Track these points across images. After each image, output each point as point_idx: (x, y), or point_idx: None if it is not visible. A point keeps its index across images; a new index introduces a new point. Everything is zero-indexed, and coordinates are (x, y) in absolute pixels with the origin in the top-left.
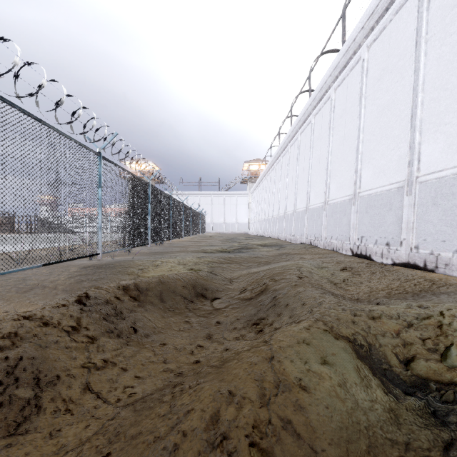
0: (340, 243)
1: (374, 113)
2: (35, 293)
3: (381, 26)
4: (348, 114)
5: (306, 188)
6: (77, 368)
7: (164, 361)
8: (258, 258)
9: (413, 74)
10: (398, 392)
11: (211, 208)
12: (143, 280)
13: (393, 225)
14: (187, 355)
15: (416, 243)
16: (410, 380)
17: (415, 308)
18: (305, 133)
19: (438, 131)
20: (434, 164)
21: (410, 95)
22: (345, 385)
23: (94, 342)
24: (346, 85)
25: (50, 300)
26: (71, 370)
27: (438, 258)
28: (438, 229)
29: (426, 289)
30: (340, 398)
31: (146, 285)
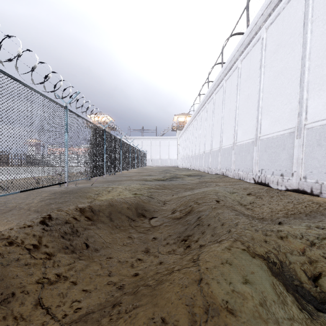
0: (245, 174)
1: (271, 77)
2: (12, 213)
3: (276, 12)
4: (251, 79)
5: (220, 134)
6: (32, 284)
7: (109, 274)
8: (184, 185)
9: (301, 47)
10: (310, 308)
11: (151, 148)
12: (97, 203)
13: (286, 160)
14: (128, 268)
15: (304, 175)
16: (320, 297)
17: (314, 228)
18: (219, 94)
19: (321, 90)
20: (318, 115)
21: (299, 63)
22: (265, 304)
23: (51, 258)
24: (249, 57)
25: (23, 219)
26: (26, 286)
27: (322, 186)
28: (322, 164)
29: (315, 210)
30: (262, 318)
31: (99, 207)
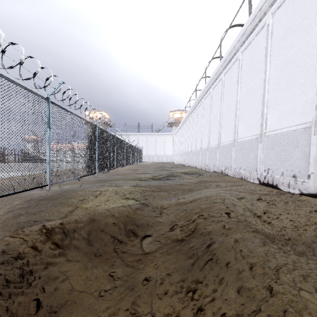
0: (248, 173)
1: (279, 66)
2: None
3: None
4: (254, 70)
5: (218, 130)
6: None
7: None
8: (182, 185)
9: None
10: None
11: (146, 145)
12: (72, 219)
13: (299, 160)
14: None
15: None
16: None
17: None
18: (217, 88)
19: None
20: None
21: None
22: None
23: None
24: (252, 47)
25: None
26: None
27: None
28: None
29: None
30: None
31: (74, 226)
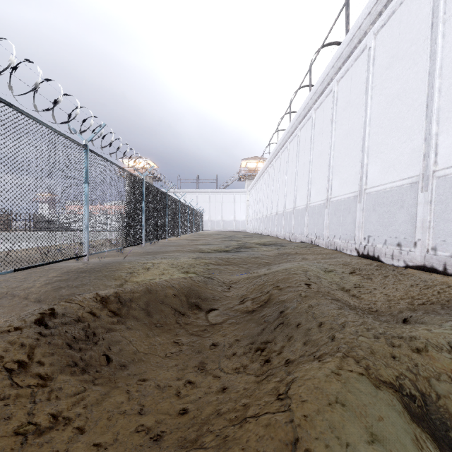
0: (345, 243)
1: (382, 103)
2: (0, 304)
3: (390, 10)
4: (353, 107)
5: (306, 185)
6: (6, 438)
7: (140, 411)
8: (257, 258)
9: (428, 59)
10: None
11: (209, 206)
12: (127, 289)
13: (405, 224)
14: (172, 398)
15: (434, 244)
16: None
17: None
18: (306, 129)
19: None
20: None
21: (426, 81)
22: None
23: (47, 384)
24: (350, 76)
25: (16, 313)
26: None
27: None
28: None
29: None
30: None
31: (130, 295)
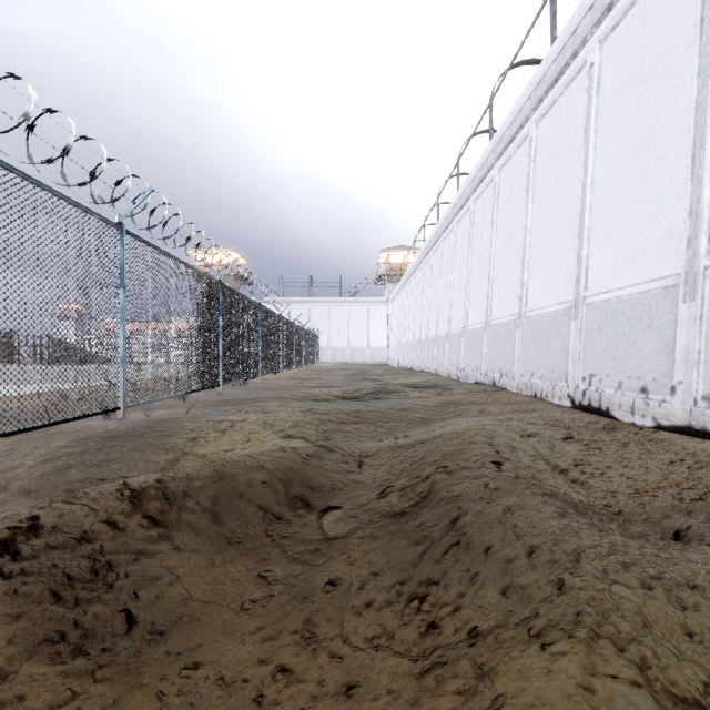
0: (550, 386)
1: (613, 156)
2: None
3: None
4: (563, 162)
5: (485, 291)
6: None
7: None
8: (406, 411)
9: (695, 78)
10: None
11: (328, 324)
12: (181, 473)
13: (654, 355)
14: None
15: (706, 391)
16: None
17: None
18: (484, 200)
19: None
20: None
21: (691, 116)
22: None
23: None
24: (558, 112)
25: None
26: None
27: None
28: None
29: None
30: None
31: (185, 485)
